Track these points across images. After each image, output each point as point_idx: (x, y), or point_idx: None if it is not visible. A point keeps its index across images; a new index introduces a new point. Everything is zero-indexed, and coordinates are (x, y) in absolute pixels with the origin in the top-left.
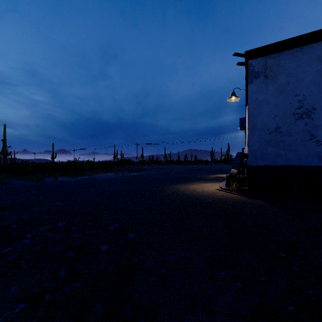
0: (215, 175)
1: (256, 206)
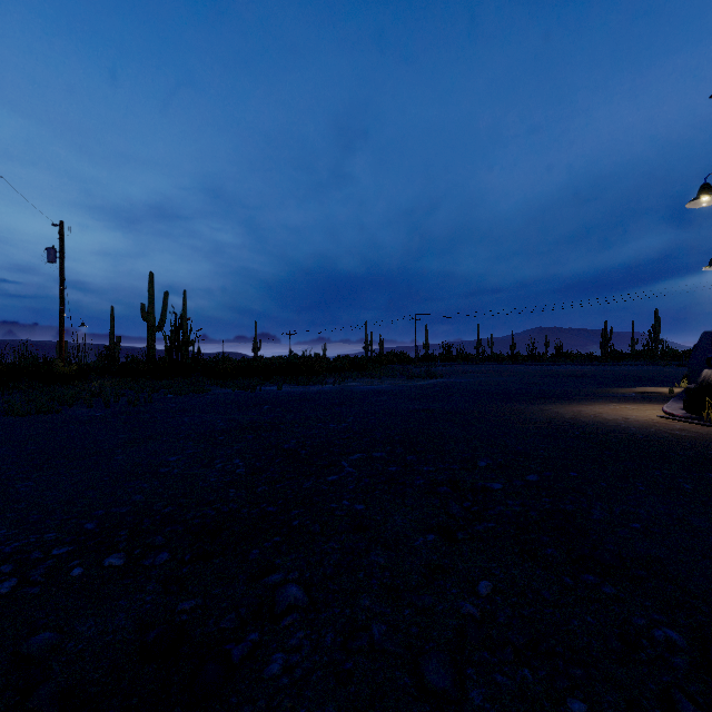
0: (633, 388)
1: None
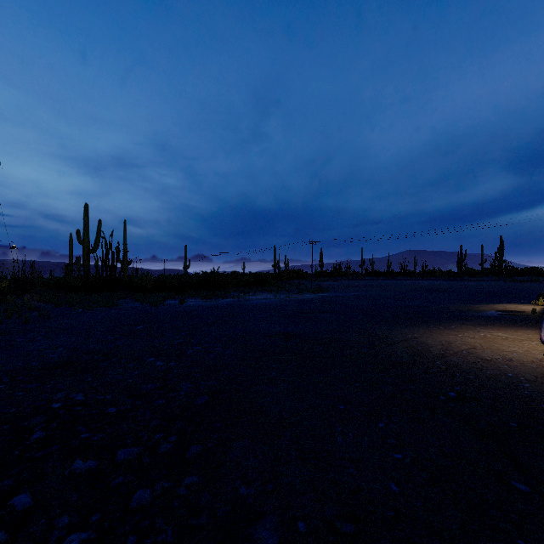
0: (493, 305)
1: None
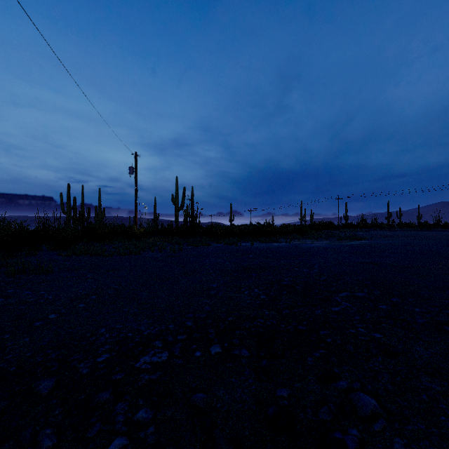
0: None
1: None
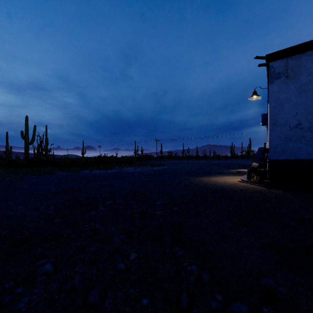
0: (236, 169)
1: (276, 194)
